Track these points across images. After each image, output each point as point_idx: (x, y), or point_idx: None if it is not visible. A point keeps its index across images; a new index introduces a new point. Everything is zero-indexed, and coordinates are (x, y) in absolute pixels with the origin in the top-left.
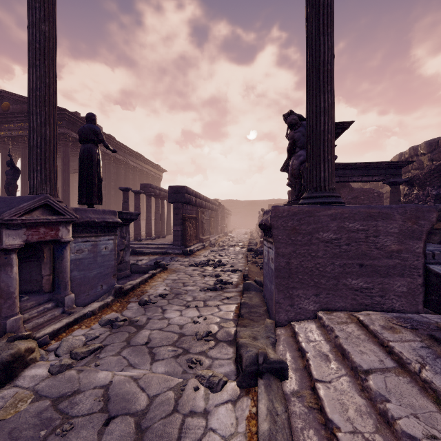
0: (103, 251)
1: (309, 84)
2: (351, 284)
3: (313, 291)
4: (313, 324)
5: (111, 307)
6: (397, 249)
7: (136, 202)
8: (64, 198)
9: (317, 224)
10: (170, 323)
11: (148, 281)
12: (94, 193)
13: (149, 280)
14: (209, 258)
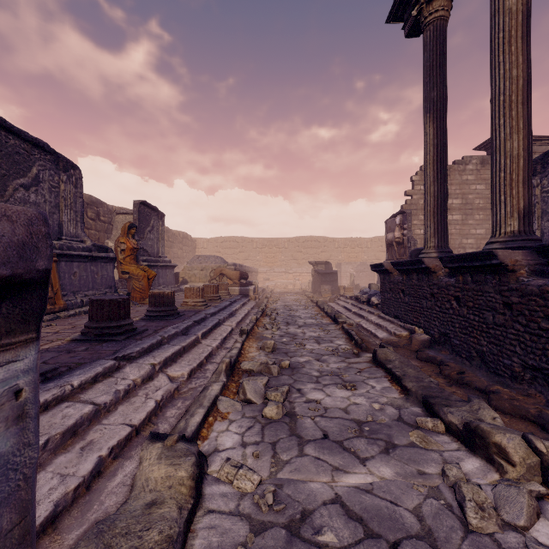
0: None
1: None
2: None
3: None
4: None
5: None
6: None
7: None
8: None
9: None
10: None
11: None
12: None
13: None
14: None
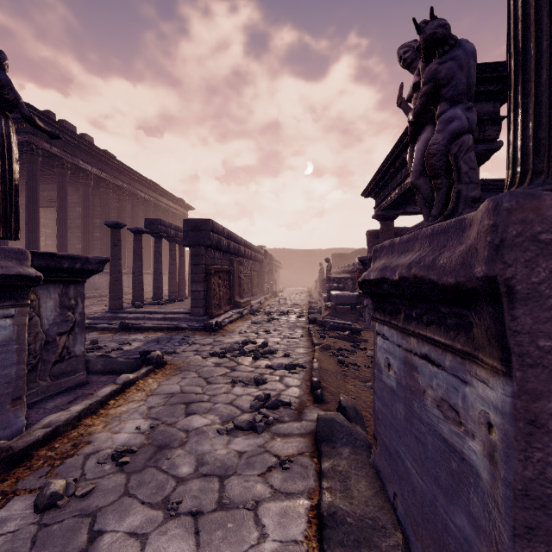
0: None
1: None
2: None
3: None
4: None
5: None
6: None
7: (135, 247)
8: (29, 240)
9: None
10: None
11: (109, 403)
12: None
13: (113, 401)
14: (247, 337)
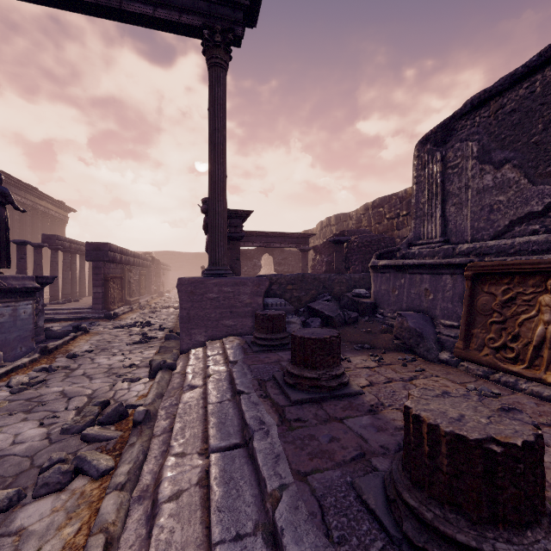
0: (22, 316)
1: (209, 193)
2: (225, 324)
3: (204, 329)
4: (202, 348)
5: (39, 362)
6: (250, 302)
7: (36, 258)
8: None
9: (206, 289)
10: (100, 365)
11: (70, 342)
12: (2, 257)
13: (72, 342)
14: (137, 321)
